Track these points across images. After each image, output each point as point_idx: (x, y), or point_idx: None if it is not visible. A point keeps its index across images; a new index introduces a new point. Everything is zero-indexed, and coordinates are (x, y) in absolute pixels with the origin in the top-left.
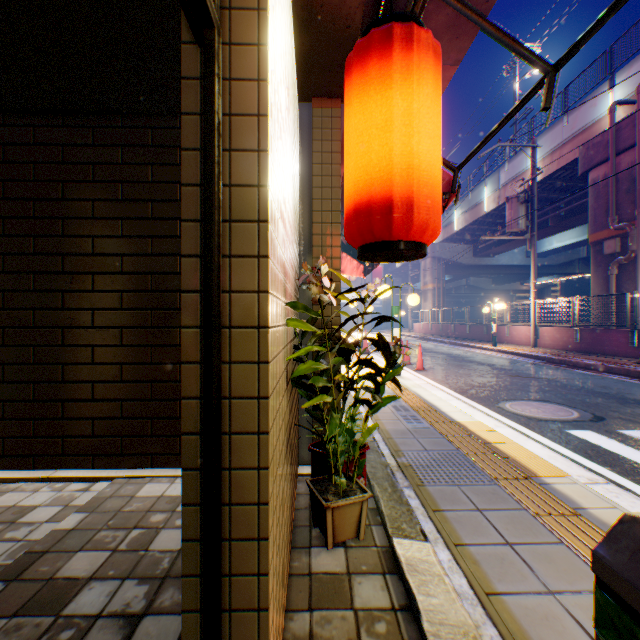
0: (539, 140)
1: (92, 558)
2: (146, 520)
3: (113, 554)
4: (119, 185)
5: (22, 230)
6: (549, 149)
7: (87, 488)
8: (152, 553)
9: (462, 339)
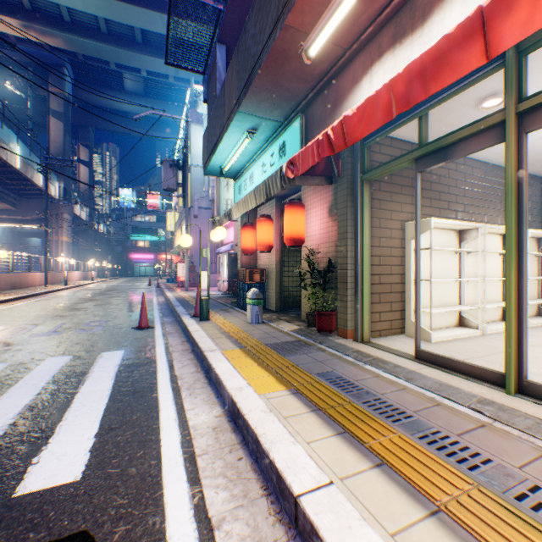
0: None
1: None
2: None
3: None
4: None
5: None
6: None
7: None
8: None
9: None
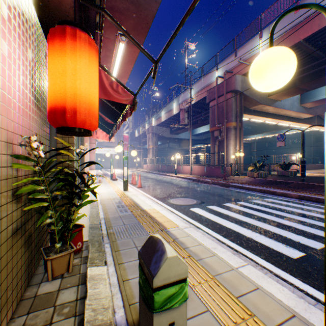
0: (194, 86)
1: None
2: None
3: None
4: None
5: None
6: (197, 90)
7: None
8: None
9: (164, 172)
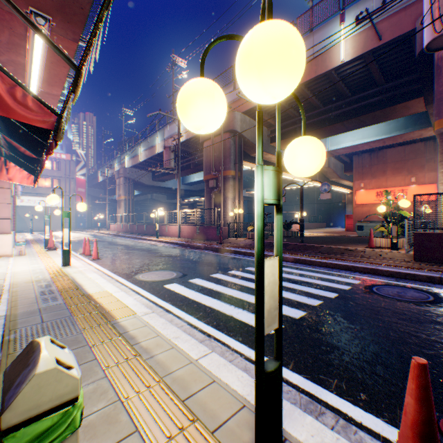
0: None
1: None
2: None
3: None
4: None
5: None
6: None
7: None
8: None
9: (142, 234)
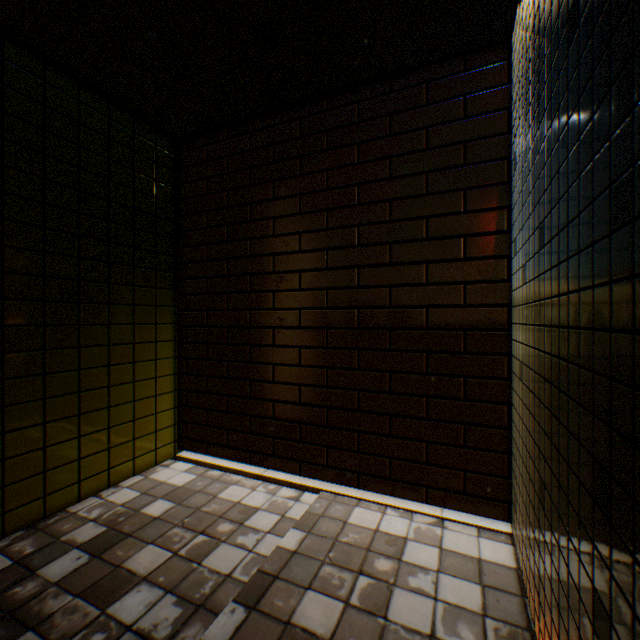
0: None
1: (324, 606)
2: (369, 564)
3: (346, 609)
4: (323, 174)
5: (240, 235)
6: None
7: (296, 497)
8: (393, 627)
9: None
